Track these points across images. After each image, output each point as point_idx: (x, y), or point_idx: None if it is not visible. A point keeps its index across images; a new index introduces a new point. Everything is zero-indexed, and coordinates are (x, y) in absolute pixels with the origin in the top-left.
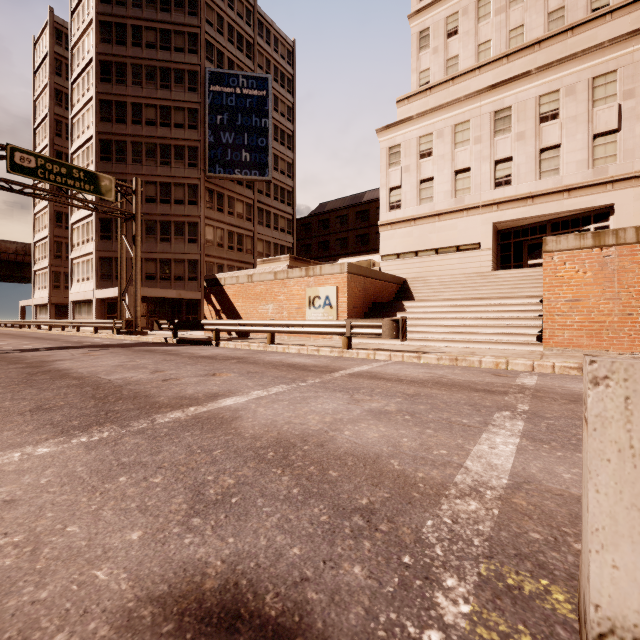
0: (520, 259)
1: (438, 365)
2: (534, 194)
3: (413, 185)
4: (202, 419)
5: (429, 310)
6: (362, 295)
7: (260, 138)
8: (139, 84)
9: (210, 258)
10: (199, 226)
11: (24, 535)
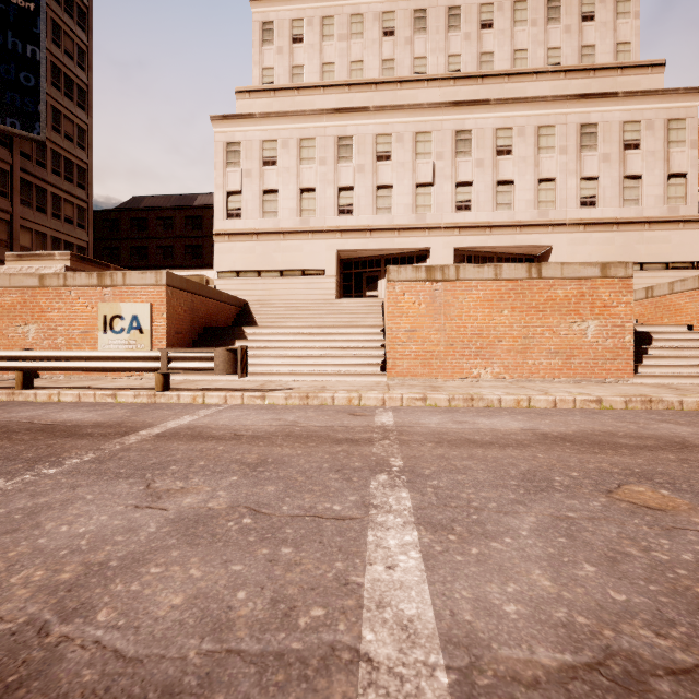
0: (360, 290)
1: (287, 406)
2: (372, 228)
3: (256, 194)
4: None
5: (274, 338)
6: (189, 317)
7: (23, 72)
8: None
9: None
10: None
11: None
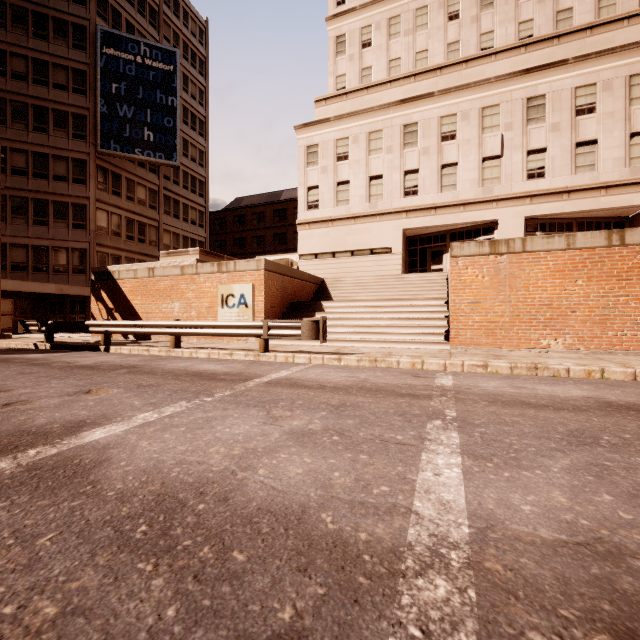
0: (425, 264)
1: (359, 367)
2: (437, 205)
3: (330, 186)
4: (42, 470)
5: (347, 310)
6: (280, 294)
7: (166, 117)
8: (1, 25)
9: (103, 248)
10: (88, 209)
11: None
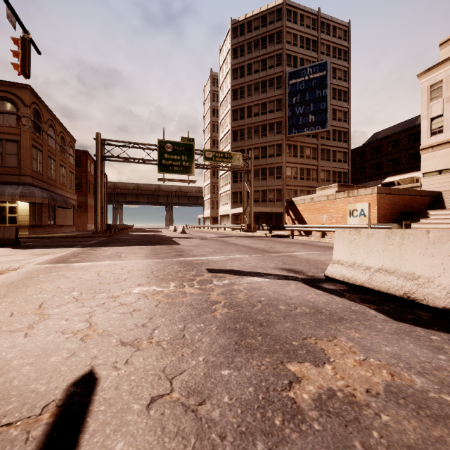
0: None
1: None
2: None
3: None
4: (285, 255)
5: None
6: (391, 207)
7: (321, 104)
8: (250, 95)
9: (289, 187)
10: (282, 168)
11: (254, 262)
